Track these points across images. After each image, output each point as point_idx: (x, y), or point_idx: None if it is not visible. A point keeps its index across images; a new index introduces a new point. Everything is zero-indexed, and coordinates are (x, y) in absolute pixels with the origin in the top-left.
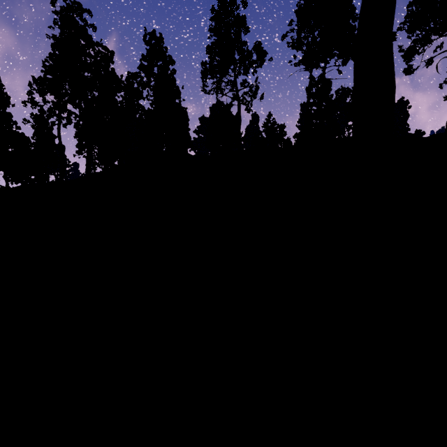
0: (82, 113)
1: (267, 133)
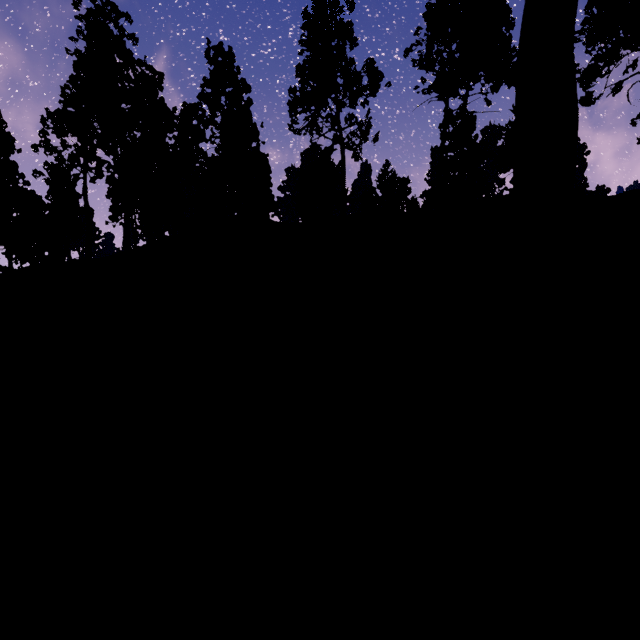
0: (118, 162)
1: (384, 191)
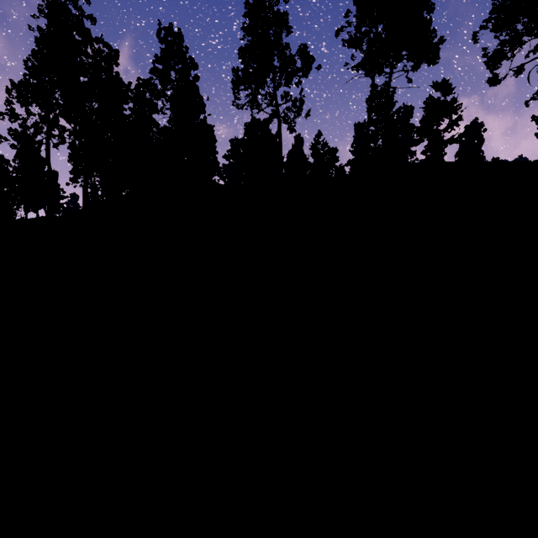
0: (76, 129)
1: (316, 158)
